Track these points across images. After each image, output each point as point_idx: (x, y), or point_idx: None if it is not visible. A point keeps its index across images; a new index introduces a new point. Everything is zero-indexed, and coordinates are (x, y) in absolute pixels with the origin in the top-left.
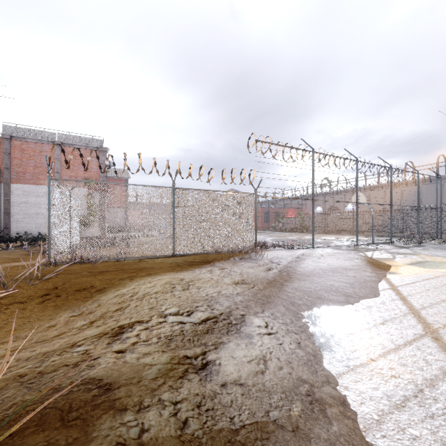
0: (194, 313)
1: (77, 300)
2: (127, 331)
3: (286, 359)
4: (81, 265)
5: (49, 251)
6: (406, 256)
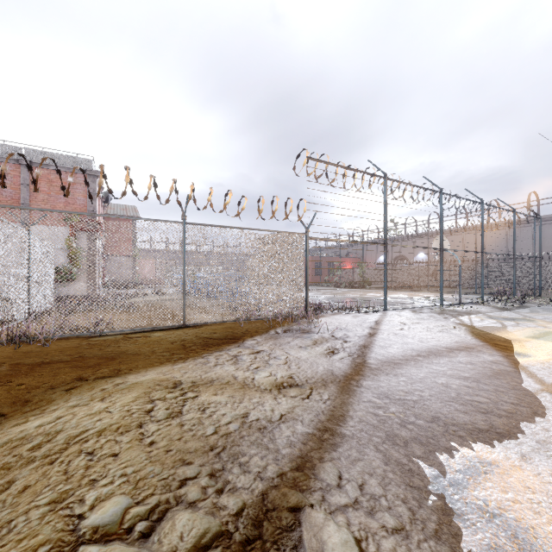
0: (165, 520)
1: None
2: None
3: None
4: (22, 346)
5: None
6: (518, 322)
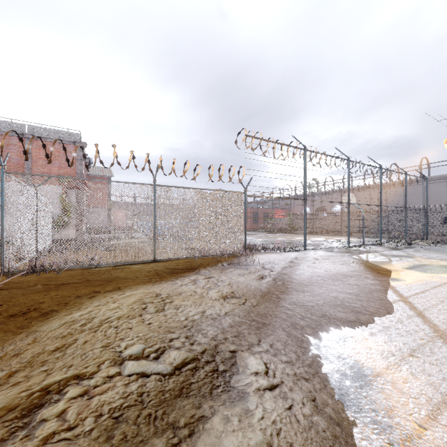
0: (165, 353)
1: (6, 331)
2: (50, 401)
3: (302, 445)
4: (42, 274)
5: (1, 259)
6: (402, 258)
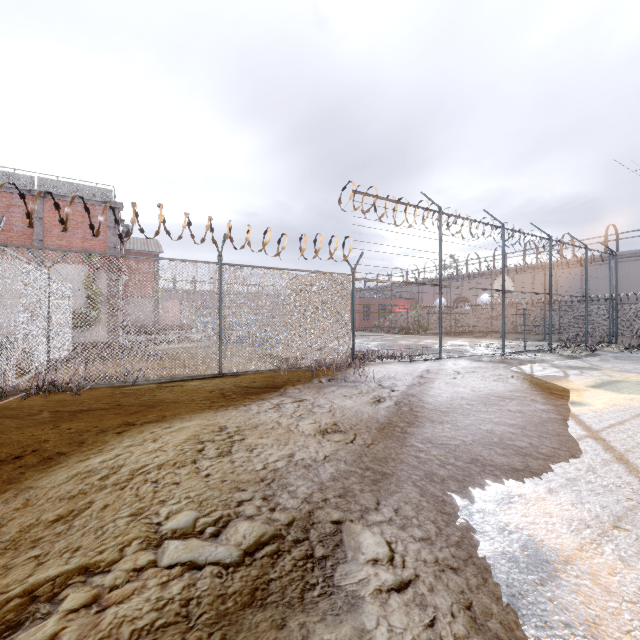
0: (229, 527)
1: None
2: (34, 616)
3: None
4: (52, 395)
5: None
6: (583, 371)
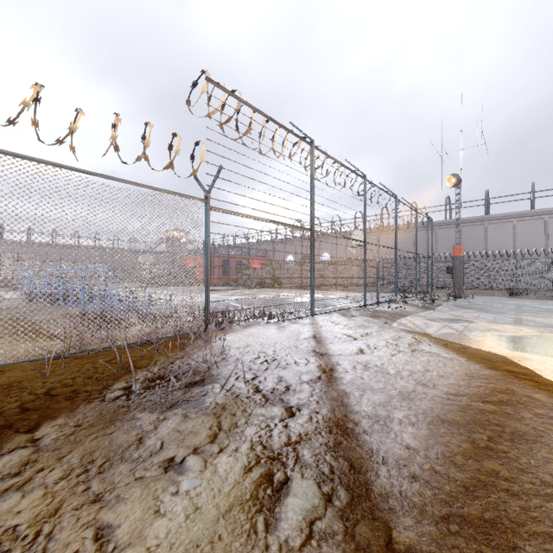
0: None
1: None
2: None
3: None
4: None
5: None
6: (464, 325)
